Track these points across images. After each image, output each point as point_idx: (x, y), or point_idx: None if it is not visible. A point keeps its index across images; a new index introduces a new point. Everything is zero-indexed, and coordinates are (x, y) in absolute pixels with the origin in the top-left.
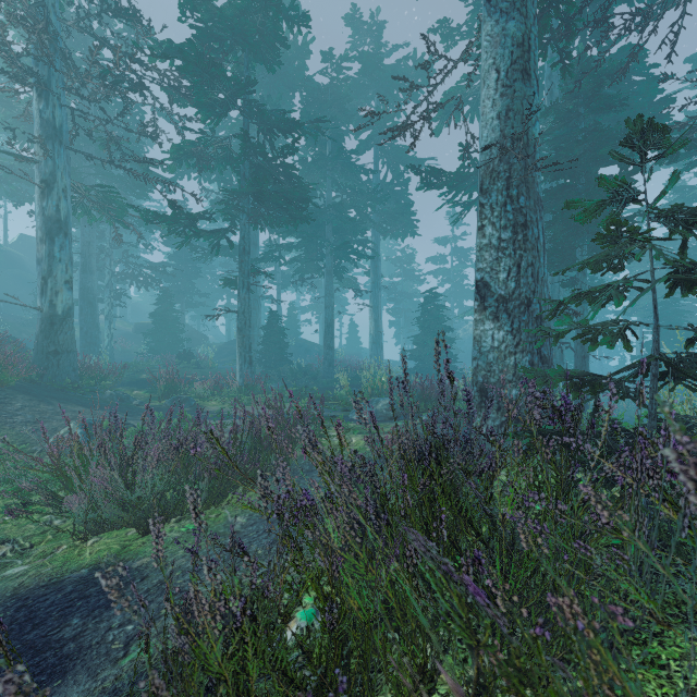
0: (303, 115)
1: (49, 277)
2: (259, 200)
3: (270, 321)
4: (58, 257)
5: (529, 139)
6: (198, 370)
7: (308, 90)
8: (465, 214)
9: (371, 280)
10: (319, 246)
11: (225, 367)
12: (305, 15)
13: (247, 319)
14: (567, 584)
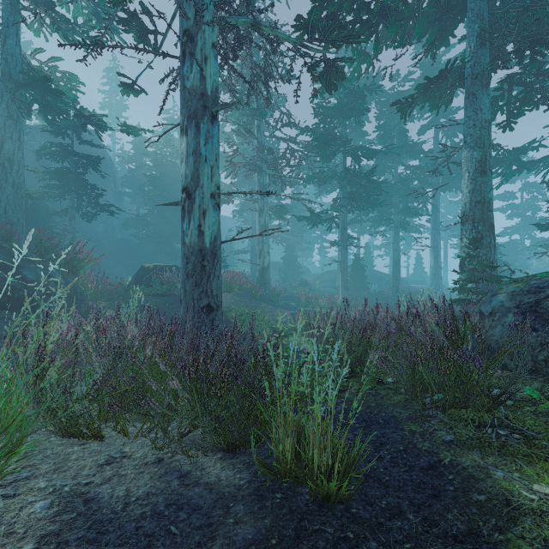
0: (377, 127)
1: (262, 251)
2: (352, 200)
3: (355, 262)
4: (265, 242)
5: (485, 200)
6: (311, 292)
7: (381, 106)
8: (507, 180)
9: (432, 227)
10: (389, 208)
11: (324, 290)
12: (379, 86)
13: (345, 265)
14: (421, 327)
